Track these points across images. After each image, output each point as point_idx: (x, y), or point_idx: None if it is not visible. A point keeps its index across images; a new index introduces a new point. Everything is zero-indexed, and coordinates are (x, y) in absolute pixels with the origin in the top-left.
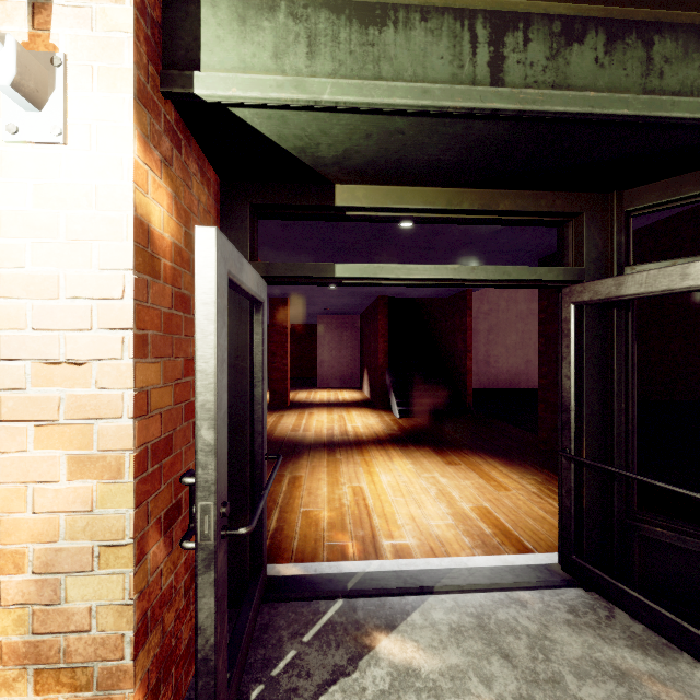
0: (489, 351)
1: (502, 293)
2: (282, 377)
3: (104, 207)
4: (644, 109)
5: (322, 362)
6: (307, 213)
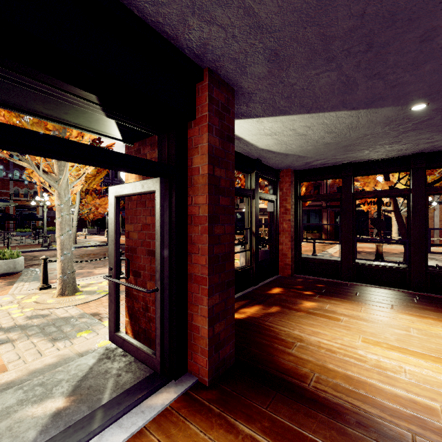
0: None
1: None
2: None
3: None
4: None
5: None
6: (133, 123)
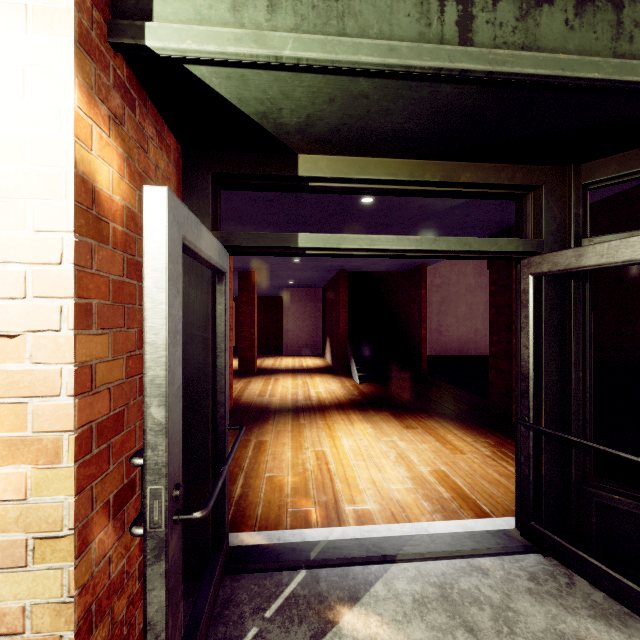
0: (441, 321)
1: (453, 268)
2: (250, 346)
3: (39, 162)
4: (615, 73)
5: (287, 331)
6: (270, 184)
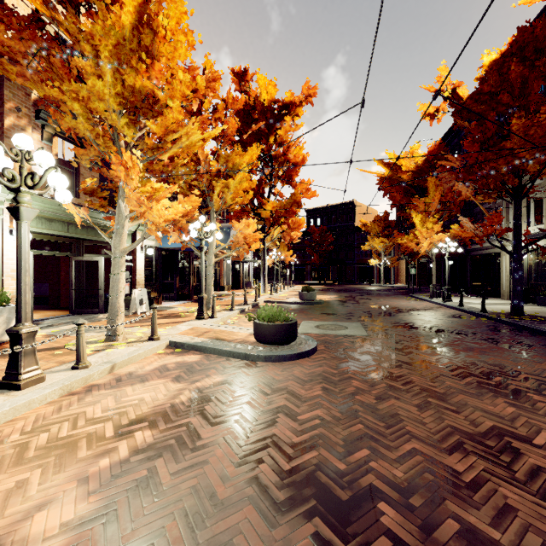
0: None
1: None
2: None
3: None
4: (87, 238)
5: None
6: None
